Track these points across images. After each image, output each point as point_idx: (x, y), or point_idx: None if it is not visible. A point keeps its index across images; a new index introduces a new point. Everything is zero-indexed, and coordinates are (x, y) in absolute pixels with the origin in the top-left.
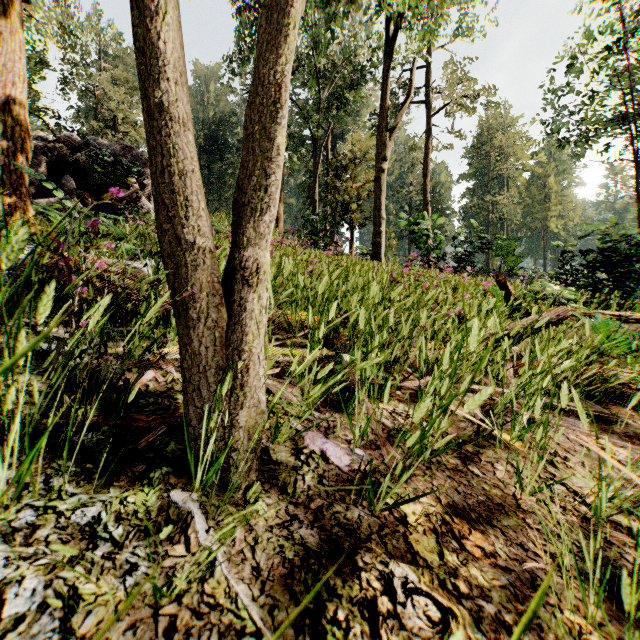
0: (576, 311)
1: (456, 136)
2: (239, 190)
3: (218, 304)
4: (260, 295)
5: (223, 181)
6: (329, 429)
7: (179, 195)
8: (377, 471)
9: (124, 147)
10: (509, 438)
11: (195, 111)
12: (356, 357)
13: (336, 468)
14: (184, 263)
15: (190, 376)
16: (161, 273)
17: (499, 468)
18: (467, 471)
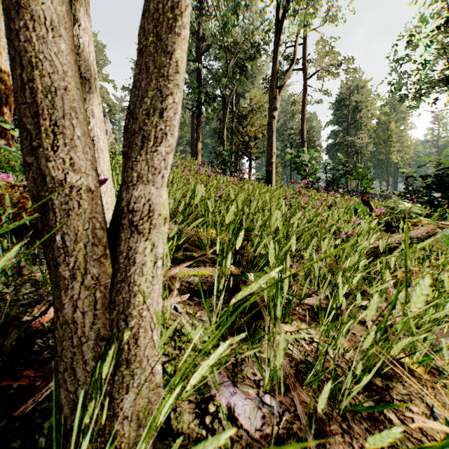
0: (421, 222)
1: (325, 94)
2: (130, 115)
3: (100, 256)
4: (154, 243)
5: None
6: (237, 366)
7: (43, 118)
8: (292, 434)
9: None
10: (408, 360)
11: None
12: (265, 296)
13: (246, 433)
14: (50, 207)
15: (61, 351)
16: (24, 219)
17: (414, 410)
18: (385, 420)
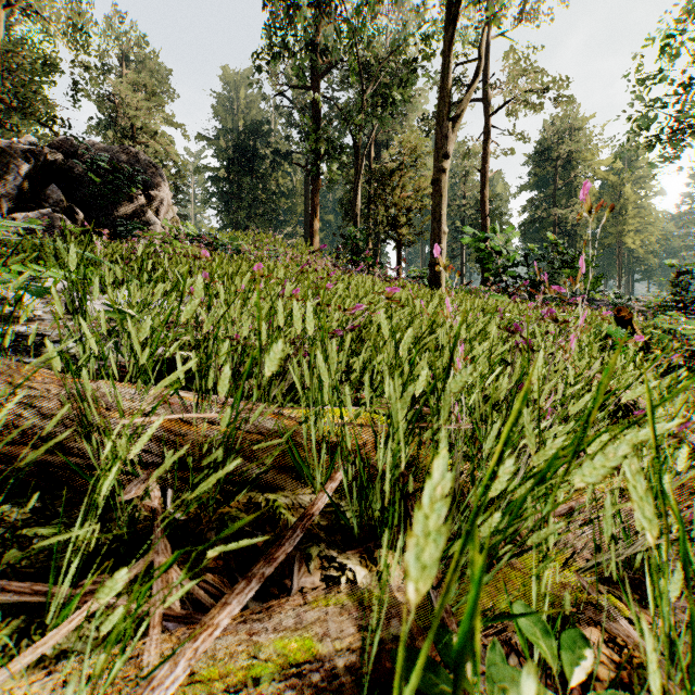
0: None
1: (519, 139)
2: None
3: None
4: None
5: (254, 196)
6: None
7: None
8: None
9: (129, 152)
10: None
11: (224, 120)
12: None
13: None
14: None
15: None
16: None
17: None
18: None
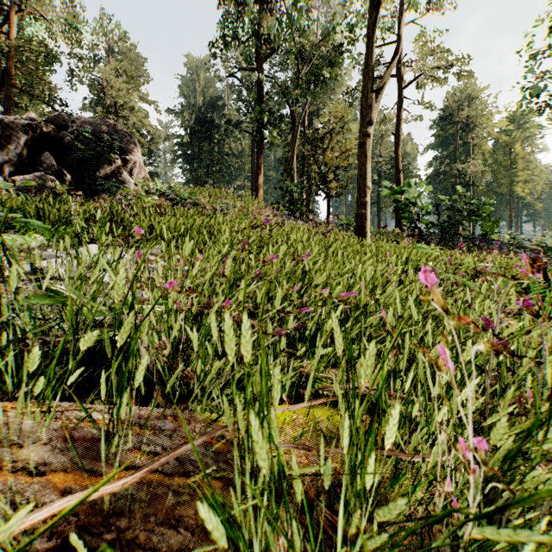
0: None
1: (427, 107)
2: None
3: None
4: None
5: (211, 157)
6: None
7: None
8: None
9: (109, 124)
10: None
11: (187, 97)
12: None
13: None
14: None
15: None
16: None
17: None
18: None
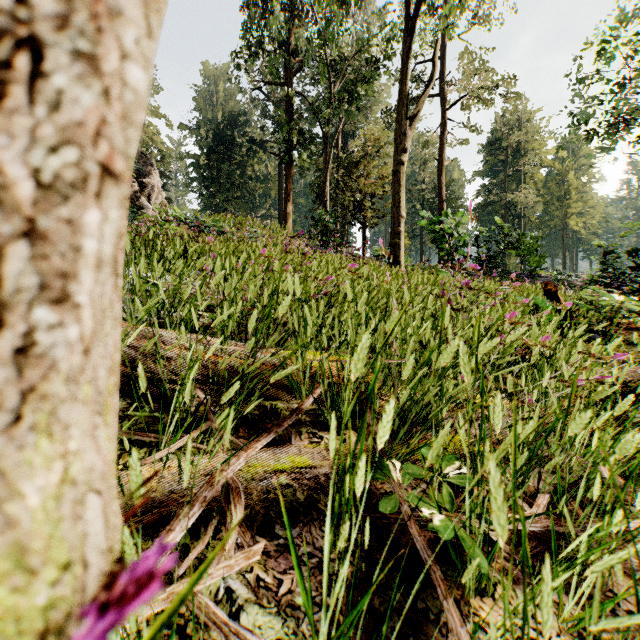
0: (634, 323)
1: (473, 131)
2: None
3: None
4: None
5: (232, 181)
6: None
7: None
8: None
9: None
10: None
11: (204, 111)
12: None
13: None
14: None
15: None
16: None
17: None
18: None
